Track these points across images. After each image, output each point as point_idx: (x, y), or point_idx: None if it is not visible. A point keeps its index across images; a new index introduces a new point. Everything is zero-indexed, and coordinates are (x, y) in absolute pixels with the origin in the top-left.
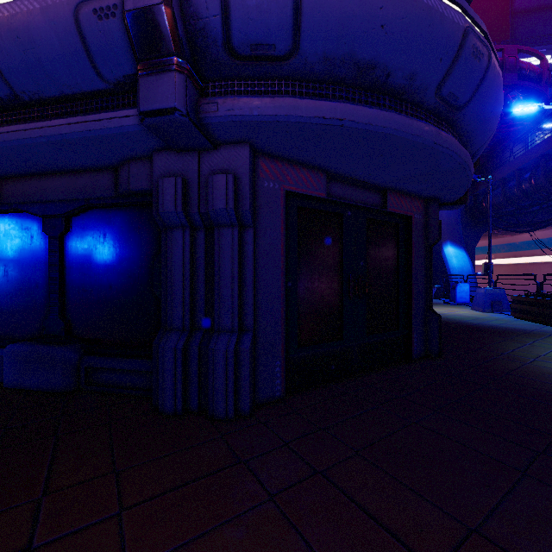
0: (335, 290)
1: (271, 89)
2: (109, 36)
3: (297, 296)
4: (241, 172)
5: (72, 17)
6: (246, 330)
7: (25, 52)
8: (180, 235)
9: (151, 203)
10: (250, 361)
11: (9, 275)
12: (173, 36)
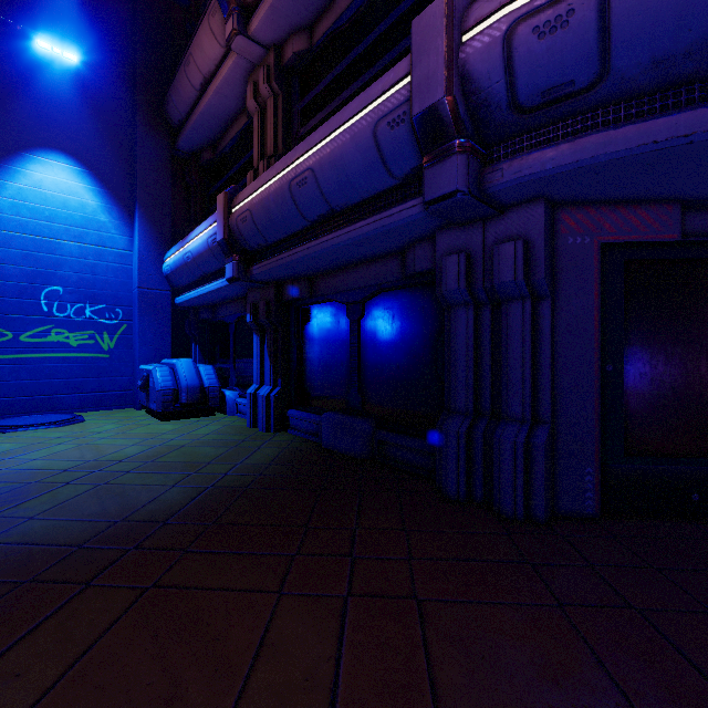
0: (700, 378)
1: (571, 129)
2: (399, 140)
3: (624, 384)
4: (534, 235)
5: (371, 136)
6: (541, 422)
7: (339, 175)
8: (463, 313)
9: (434, 281)
10: (546, 460)
11: (324, 355)
12: (455, 121)
